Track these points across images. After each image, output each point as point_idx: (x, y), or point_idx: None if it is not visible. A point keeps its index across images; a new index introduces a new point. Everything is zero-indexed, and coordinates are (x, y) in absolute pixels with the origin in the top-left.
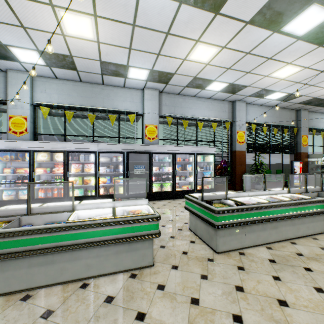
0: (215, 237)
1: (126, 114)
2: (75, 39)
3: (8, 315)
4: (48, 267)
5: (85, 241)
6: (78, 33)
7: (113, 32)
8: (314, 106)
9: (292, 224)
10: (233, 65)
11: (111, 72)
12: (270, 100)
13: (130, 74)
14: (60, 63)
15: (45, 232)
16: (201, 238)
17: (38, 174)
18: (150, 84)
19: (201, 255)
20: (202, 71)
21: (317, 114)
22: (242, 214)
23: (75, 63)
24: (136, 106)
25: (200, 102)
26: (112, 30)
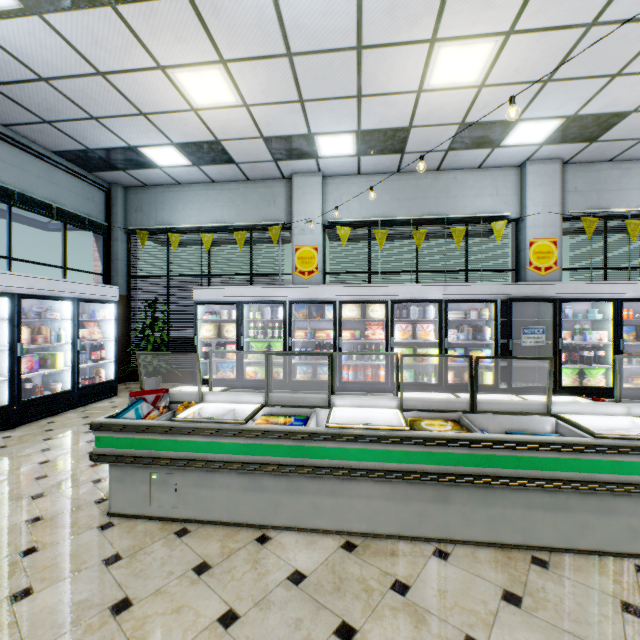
0: None
1: (482, 222)
2: (436, 94)
3: (546, 587)
4: (557, 514)
5: (639, 480)
6: (449, 80)
7: (528, 56)
8: None
9: None
10: None
11: (469, 141)
12: None
13: (510, 137)
14: (381, 145)
15: (566, 450)
16: None
17: (346, 340)
18: (547, 150)
19: None
20: None
21: None
22: None
23: (409, 138)
24: (505, 202)
25: None
26: (529, 52)
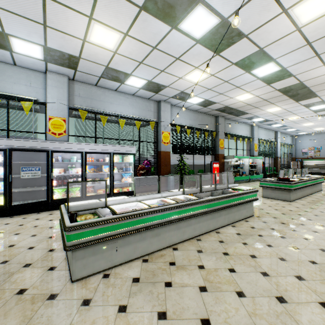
0: (72, 260)
1: (21, 100)
2: None
3: None
4: None
5: None
6: None
7: None
8: (228, 114)
9: (177, 227)
10: (144, 59)
11: None
12: (192, 104)
13: (15, 46)
14: None
15: None
16: (68, 260)
17: None
18: (53, 66)
19: (44, 291)
20: (113, 61)
21: (232, 121)
22: (109, 227)
23: None
24: (36, 92)
25: (123, 97)
26: None
